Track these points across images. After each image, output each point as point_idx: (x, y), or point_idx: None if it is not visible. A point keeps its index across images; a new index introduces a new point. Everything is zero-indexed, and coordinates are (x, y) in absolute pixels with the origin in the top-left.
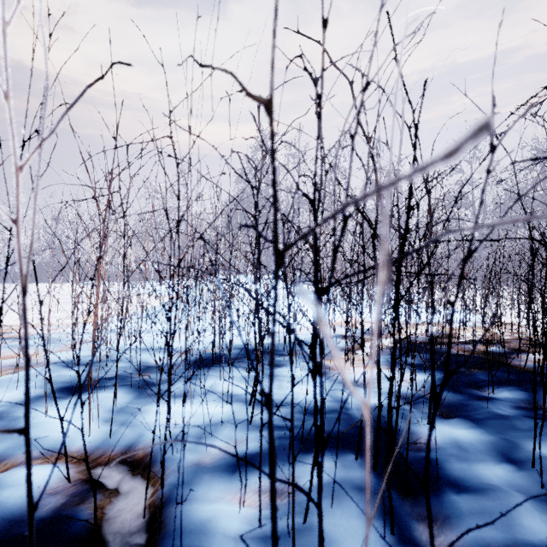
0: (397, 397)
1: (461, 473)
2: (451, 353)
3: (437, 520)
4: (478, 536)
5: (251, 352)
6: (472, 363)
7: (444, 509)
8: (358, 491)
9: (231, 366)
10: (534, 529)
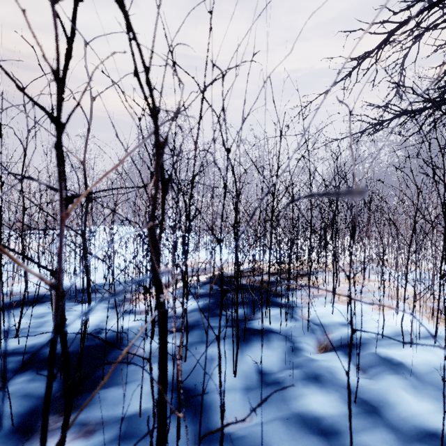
0: (122, 321)
1: (129, 373)
2: (239, 283)
3: (73, 410)
4: (85, 416)
5: (74, 291)
6: (242, 290)
7: (85, 401)
8: (21, 397)
9: (39, 304)
10: (133, 405)
